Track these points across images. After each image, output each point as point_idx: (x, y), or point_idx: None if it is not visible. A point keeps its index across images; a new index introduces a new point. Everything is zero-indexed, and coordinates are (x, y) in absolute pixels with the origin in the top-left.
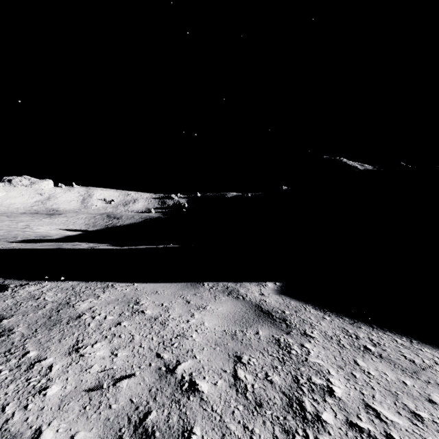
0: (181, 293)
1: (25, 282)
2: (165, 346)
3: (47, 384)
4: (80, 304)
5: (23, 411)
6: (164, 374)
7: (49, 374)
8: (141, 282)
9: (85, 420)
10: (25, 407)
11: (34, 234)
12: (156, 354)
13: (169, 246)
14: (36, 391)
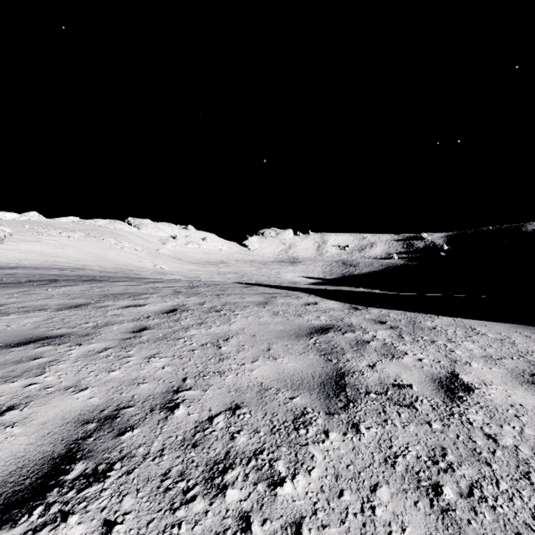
0: (515, 330)
1: (364, 307)
2: (524, 354)
3: (451, 350)
4: (425, 323)
5: (450, 355)
6: (534, 364)
7: (448, 347)
8: (461, 318)
9: (492, 366)
10: (450, 354)
11: (286, 280)
12: (519, 355)
13: (455, 295)
14: (448, 350)
